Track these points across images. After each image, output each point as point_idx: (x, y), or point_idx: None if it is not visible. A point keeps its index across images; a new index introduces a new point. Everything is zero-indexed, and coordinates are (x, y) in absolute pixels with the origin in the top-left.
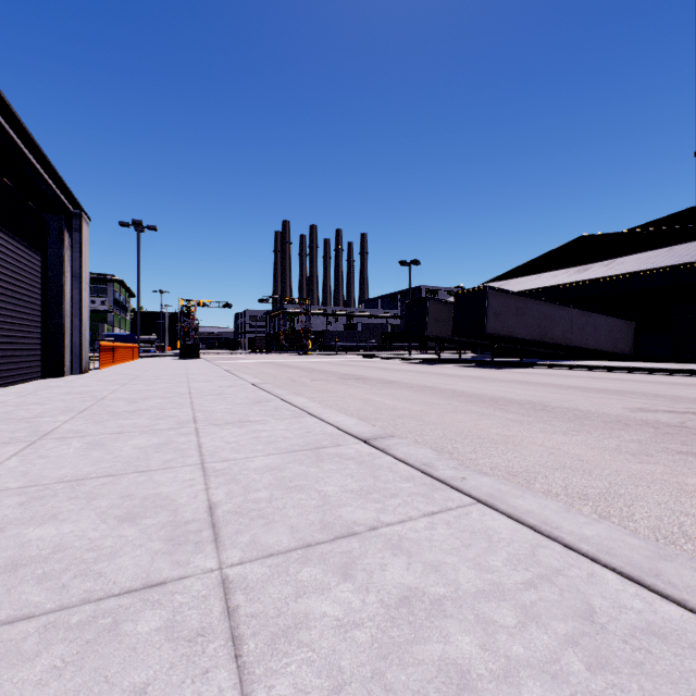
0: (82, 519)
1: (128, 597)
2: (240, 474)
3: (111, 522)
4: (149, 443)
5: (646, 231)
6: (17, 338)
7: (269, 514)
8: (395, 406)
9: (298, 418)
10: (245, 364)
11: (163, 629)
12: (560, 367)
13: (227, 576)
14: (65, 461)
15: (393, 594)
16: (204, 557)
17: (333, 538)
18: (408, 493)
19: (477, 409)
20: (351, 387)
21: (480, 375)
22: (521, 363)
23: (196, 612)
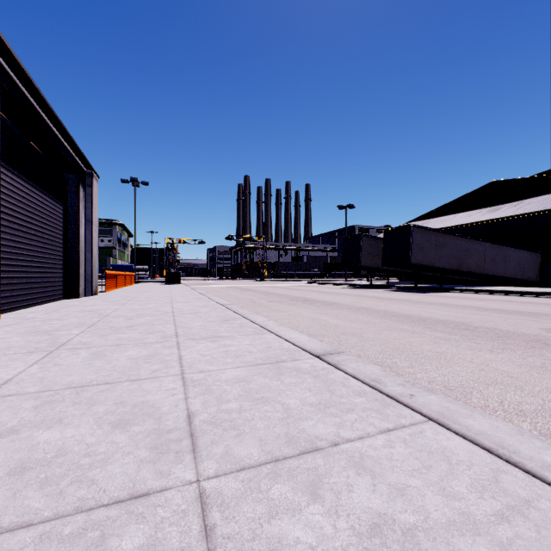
0: (82, 424)
1: (116, 508)
2: (214, 385)
3: (106, 428)
4: (140, 354)
5: (550, 175)
6: (45, 268)
7: (239, 426)
8: (338, 324)
9: (259, 334)
10: (215, 288)
11: (145, 547)
12: (475, 291)
13: (204, 490)
14: (74, 369)
15: (363, 520)
16: (184, 468)
17: (298, 453)
18: (362, 408)
19: (409, 328)
20: (300, 308)
21: (406, 298)
22: (441, 288)
23: (176, 530)
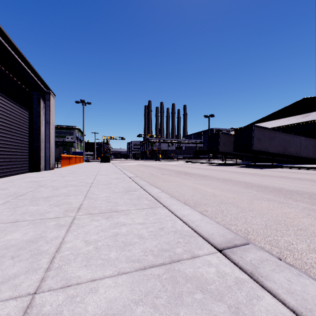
0: None
1: None
2: None
3: None
4: (21, 238)
5: None
6: (13, 152)
7: None
8: (214, 193)
9: (153, 208)
10: (129, 165)
11: None
12: (297, 168)
13: None
14: None
15: None
16: None
17: None
18: None
19: (272, 197)
20: (183, 179)
21: (253, 172)
22: (273, 166)
23: None
